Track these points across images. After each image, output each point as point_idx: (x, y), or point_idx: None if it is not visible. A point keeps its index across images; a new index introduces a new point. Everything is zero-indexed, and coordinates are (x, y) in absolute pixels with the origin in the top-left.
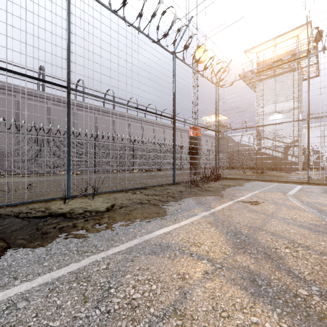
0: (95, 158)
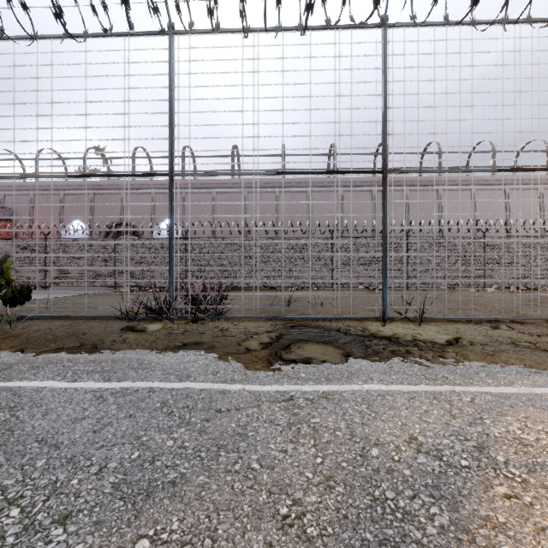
0: (408, 265)
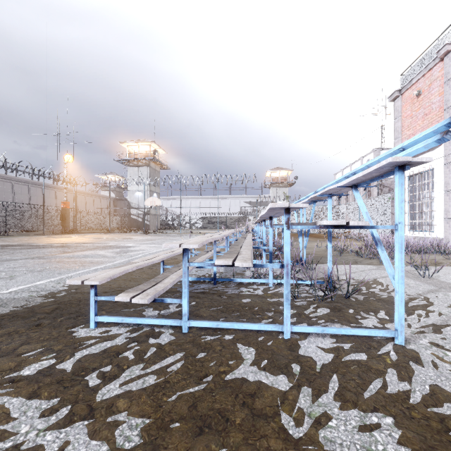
0: None
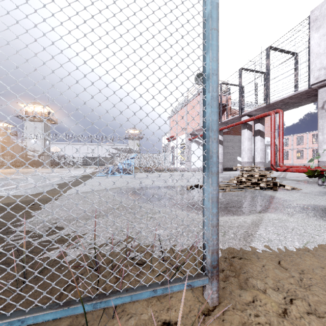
0: None
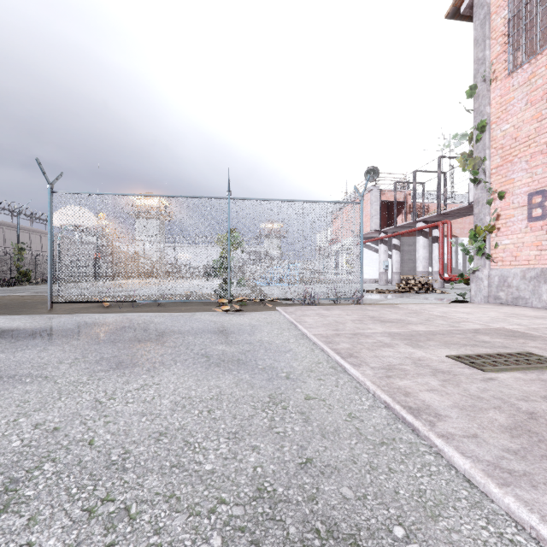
0: (11, 269)
